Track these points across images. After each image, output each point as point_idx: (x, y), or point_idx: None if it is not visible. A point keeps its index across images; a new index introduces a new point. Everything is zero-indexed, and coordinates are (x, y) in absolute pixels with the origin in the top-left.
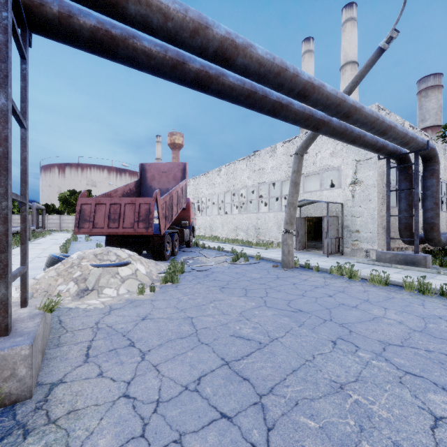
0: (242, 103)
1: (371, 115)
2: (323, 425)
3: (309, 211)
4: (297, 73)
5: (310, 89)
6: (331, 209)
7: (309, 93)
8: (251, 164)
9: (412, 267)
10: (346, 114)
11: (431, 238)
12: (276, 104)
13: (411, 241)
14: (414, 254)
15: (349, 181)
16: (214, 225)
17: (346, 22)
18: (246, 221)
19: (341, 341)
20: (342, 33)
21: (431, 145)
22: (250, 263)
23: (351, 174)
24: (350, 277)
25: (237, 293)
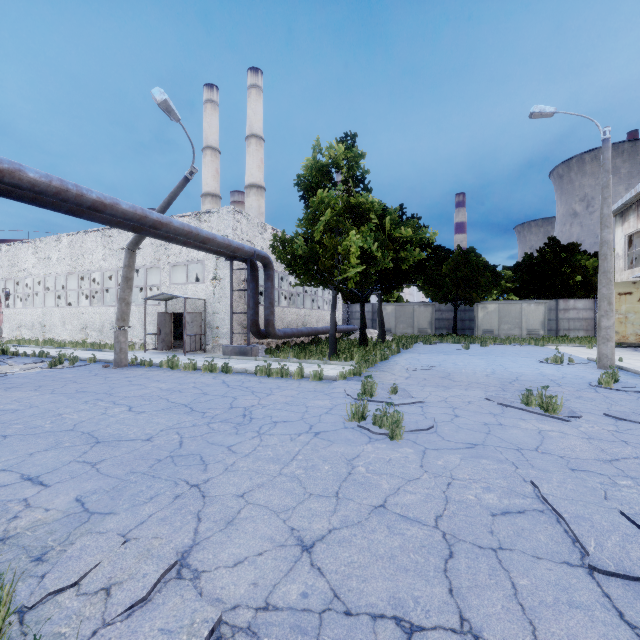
0: (28, 203)
1: (183, 229)
2: (27, 425)
3: (176, 306)
4: (83, 194)
5: (101, 206)
6: (196, 305)
7: (101, 209)
8: (107, 240)
9: (242, 357)
10: (153, 226)
11: (269, 332)
12: (75, 208)
13: (258, 335)
14: (246, 346)
15: (211, 277)
16: (49, 323)
17: (251, 87)
18: (101, 316)
19: (94, 400)
20: (248, 98)
21: (262, 254)
22: (75, 366)
23: (213, 270)
24: (172, 368)
25: (25, 390)
